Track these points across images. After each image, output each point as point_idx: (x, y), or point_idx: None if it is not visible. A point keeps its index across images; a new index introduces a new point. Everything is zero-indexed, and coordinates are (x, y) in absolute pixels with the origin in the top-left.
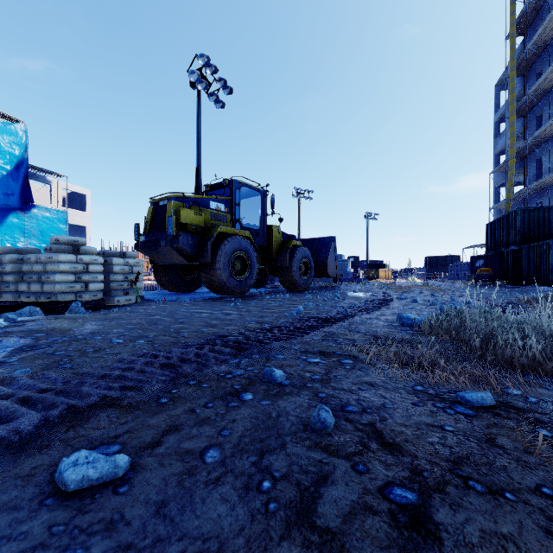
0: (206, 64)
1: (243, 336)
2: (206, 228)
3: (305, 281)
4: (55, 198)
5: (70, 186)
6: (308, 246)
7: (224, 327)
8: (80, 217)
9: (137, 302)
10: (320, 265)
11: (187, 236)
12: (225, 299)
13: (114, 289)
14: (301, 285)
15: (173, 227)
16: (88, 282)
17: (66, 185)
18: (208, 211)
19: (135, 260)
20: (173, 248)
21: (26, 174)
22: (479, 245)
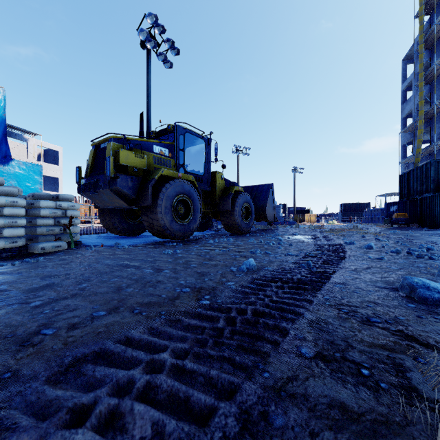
0: (154, 23)
1: (148, 359)
2: (148, 171)
3: (246, 224)
4: (31, 153)
5: (44, 143)
6: (248, 193)
7: (136, 305)
8: (54, 170)
9: (68, 249)
10: (259, 210)
11: (127, 178)
12: (166, 244)
13: (42, 234)
14: (242, 228)
15: (110, 168)
16: (4, 228)
17: (41, 142)
18: (151, 154)
19: (69, 203)
20: (111, 191)
21: (4, 133)
22: (389, 194)
